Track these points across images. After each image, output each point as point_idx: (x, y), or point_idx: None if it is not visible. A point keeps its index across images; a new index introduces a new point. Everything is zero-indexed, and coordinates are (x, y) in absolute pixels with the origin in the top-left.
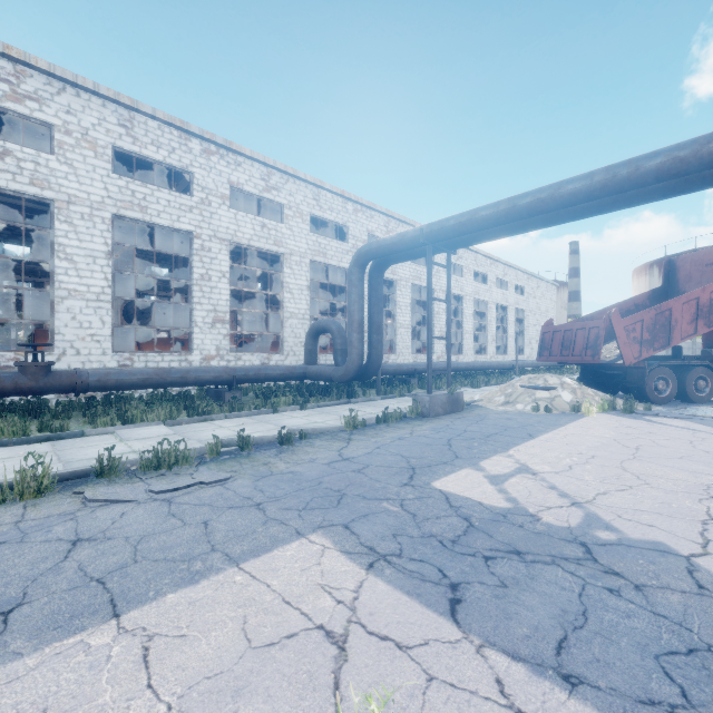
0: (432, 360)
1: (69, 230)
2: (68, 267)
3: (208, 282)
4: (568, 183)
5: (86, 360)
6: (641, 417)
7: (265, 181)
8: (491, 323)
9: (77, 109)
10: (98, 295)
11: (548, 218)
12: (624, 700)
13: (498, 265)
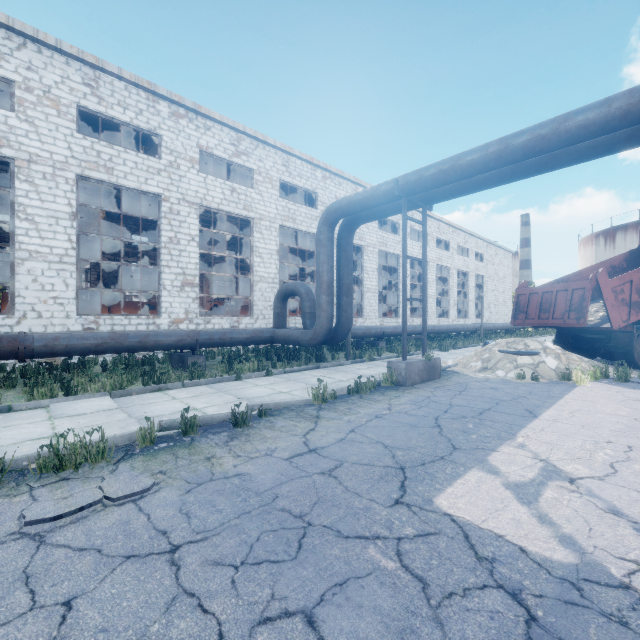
0: (398, 323)
1: (30, 189)
2: (29, 228)
3: (177, 245)
4: (577, 113)
5: (48, 323)
6: (639, 386)
7: (235, 145)
8: (453, 288)
9: (38, 66)
10: (61, 257)
11: (543, 163)
12: None
13: (459, 233)
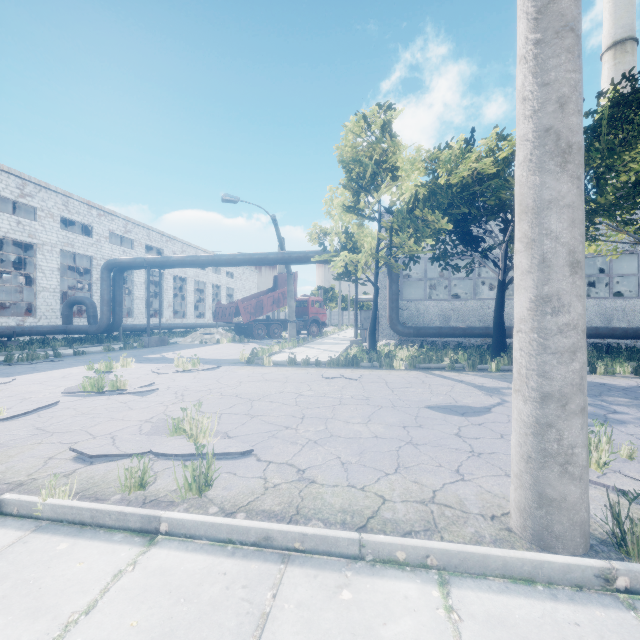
0: (162, 322)
1: None
2: None
3: None
4: (202, 257)
5: None
6: (242, 343)
7: (21, 189)
8: (209, 297)
9: None
10: None
11: (200, 265)
12: (162, 363)
13: None
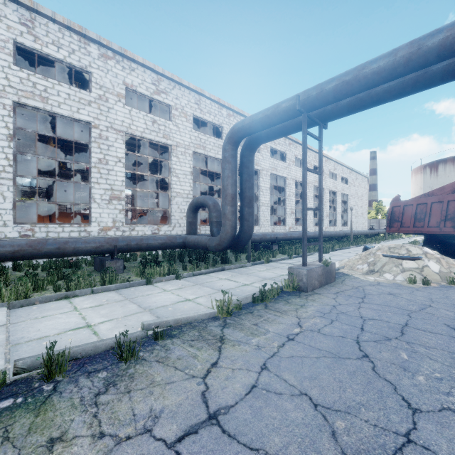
0: (285, 230)
1: None
2: None
3: (106, 165)
4: None
5: None
6: None
7: (155, 85)
8: (326, 203)
9: None
10: None
11: (451, 69)
12: None
13: (330, 162)
